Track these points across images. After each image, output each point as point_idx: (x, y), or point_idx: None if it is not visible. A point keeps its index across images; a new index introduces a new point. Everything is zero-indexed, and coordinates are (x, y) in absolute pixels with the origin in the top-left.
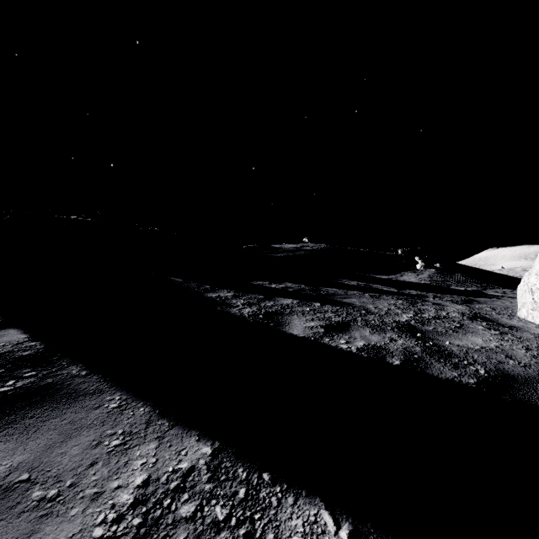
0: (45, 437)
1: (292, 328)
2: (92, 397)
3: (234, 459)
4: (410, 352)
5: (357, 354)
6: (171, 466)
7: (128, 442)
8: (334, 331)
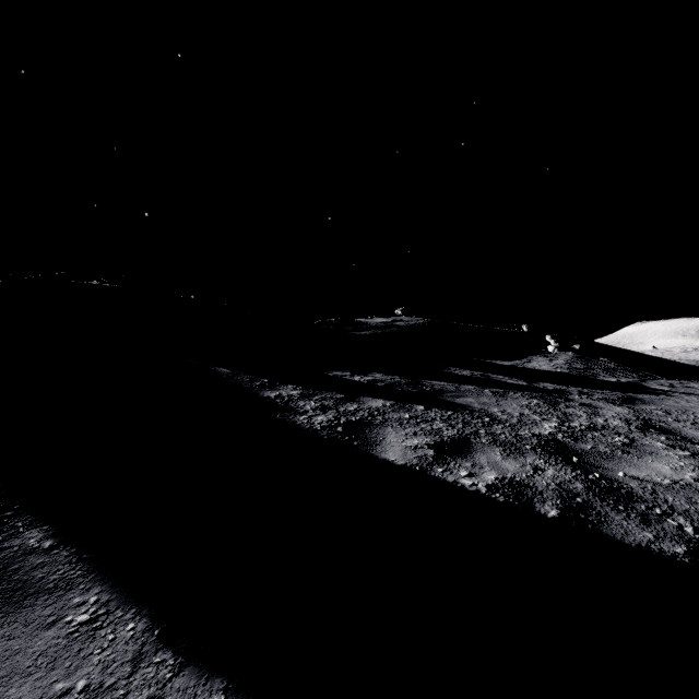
0: None
1: (386, 449)
2: (48, 598)
3: None
4: (569, 492)
5: (488, 496)
6: None
7: None
8: (449, 454)
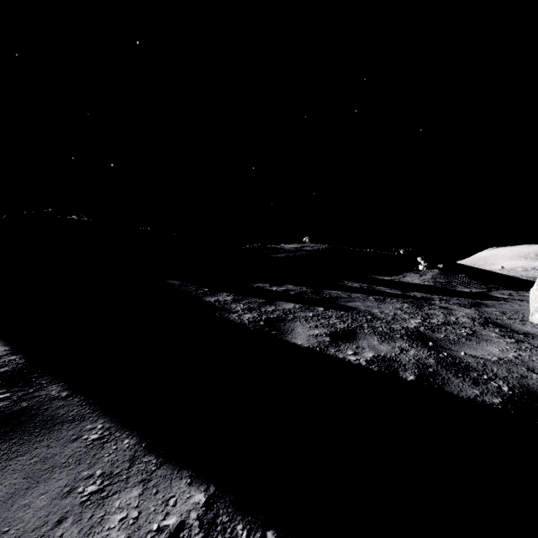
0: (8, 482)
1: (295, 336)
2: (70, 425)
3: (232, 510)
4: (424, 365)
5: (367, 367)
6: (156, 522)
7: (106, 488)
8: (340, 340)
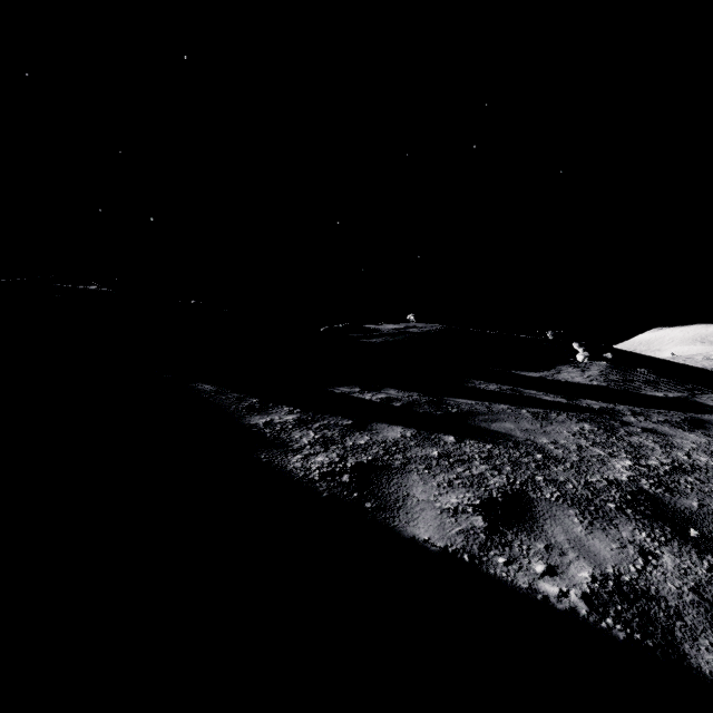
0: None
1: (414, 515)
2: None
3: None
4: None
5: (596, 625)
6: None
7: None
8: (506, 524)
